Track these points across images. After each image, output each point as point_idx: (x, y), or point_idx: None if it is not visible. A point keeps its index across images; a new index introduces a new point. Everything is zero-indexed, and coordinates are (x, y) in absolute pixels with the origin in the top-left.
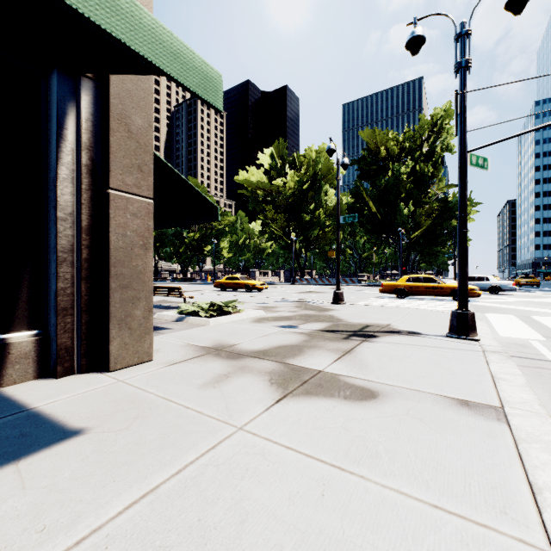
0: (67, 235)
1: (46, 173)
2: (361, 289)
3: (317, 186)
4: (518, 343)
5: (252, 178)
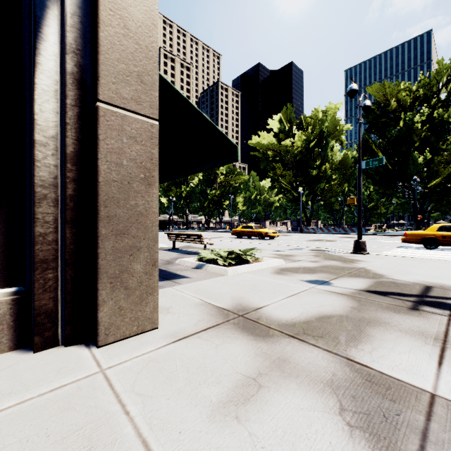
0: (48, 165)
1: (29, 89)
2: (372, 238)
3: (323, 143)
4: None
5: (263, 141)
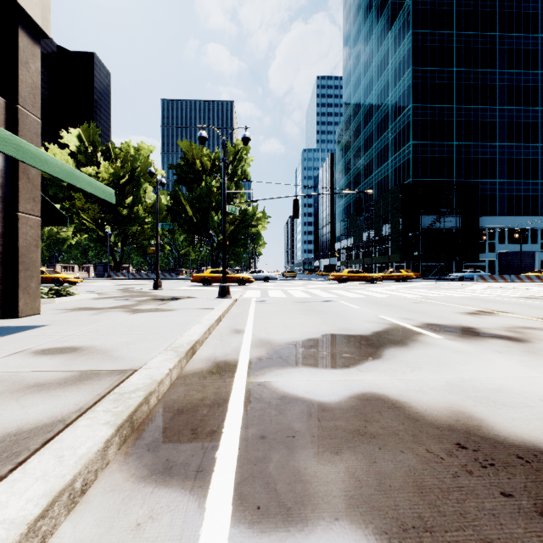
0: None
1: None
2: (178, 281)
3: (135, 182)
4: (247, 299)
5: None
